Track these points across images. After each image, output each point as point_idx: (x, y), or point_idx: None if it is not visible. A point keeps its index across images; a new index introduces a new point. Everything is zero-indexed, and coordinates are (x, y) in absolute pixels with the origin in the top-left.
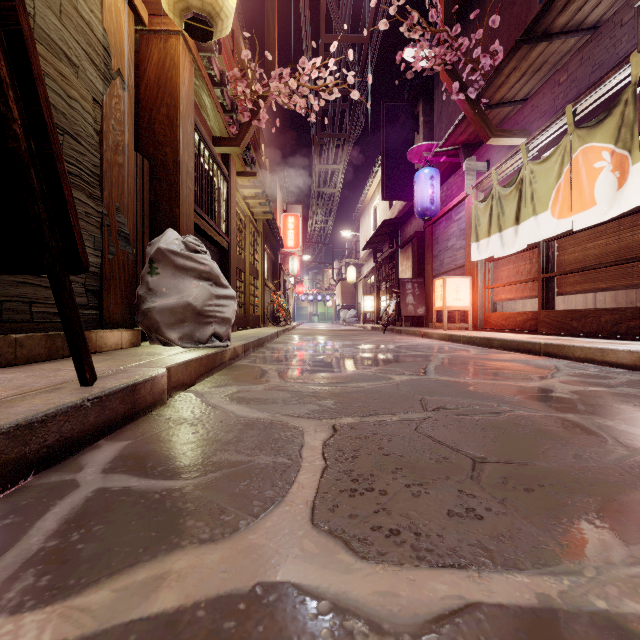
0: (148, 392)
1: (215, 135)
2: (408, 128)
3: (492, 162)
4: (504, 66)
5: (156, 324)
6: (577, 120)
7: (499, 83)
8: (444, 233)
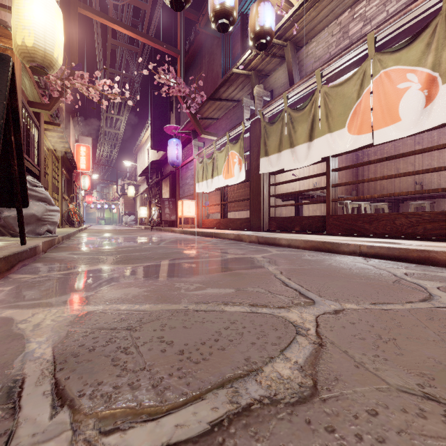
0: (38, 250)
1: (30, 99)
2: (167, 108)
3: (205, 143)
4: (205, 105)
5: (11, 225)
6: (231, 138)
7: (204, 110)
8: (185, 175)
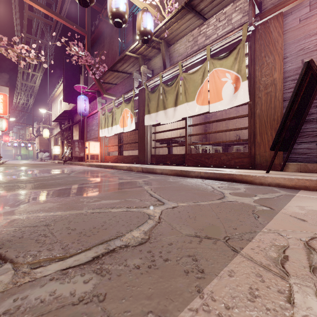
0: None
1: None
2: (77, 71)
3: (107, 101)
4: (106, 73)
5: None
6: (126, 99)
7: (106, 77)
8: (91, 123)
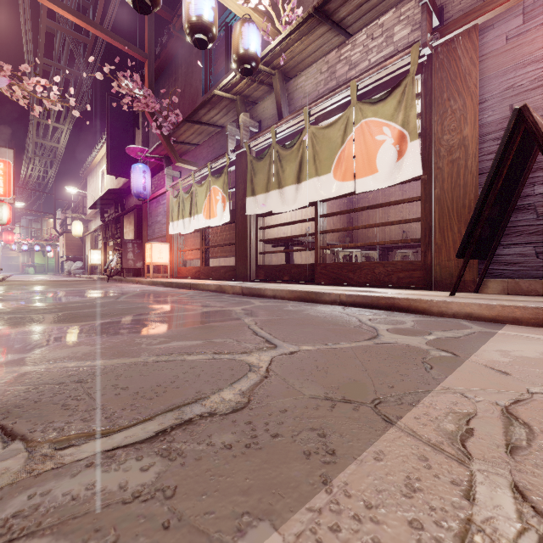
0: None
1: None
2: (130, 122)
3: (182, 173)
4: (181, 127)
5: None
6: (214, 170)
7: (180, 133)
8: (155, 211)
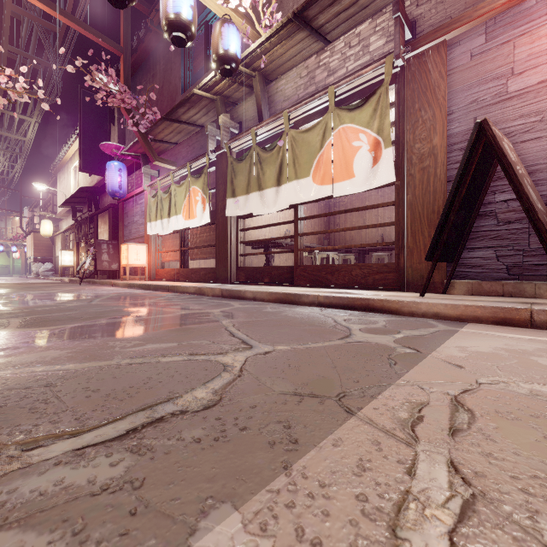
0: None
1: None
2: (105, 118)
3: (161, 173)
4: (159, 125)
5: None
6: (194, 171)
7: (158, 131)
8: (132, 210)
